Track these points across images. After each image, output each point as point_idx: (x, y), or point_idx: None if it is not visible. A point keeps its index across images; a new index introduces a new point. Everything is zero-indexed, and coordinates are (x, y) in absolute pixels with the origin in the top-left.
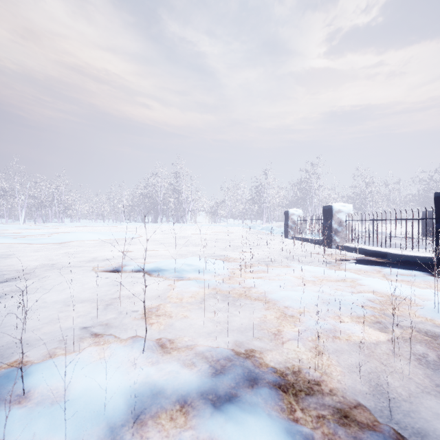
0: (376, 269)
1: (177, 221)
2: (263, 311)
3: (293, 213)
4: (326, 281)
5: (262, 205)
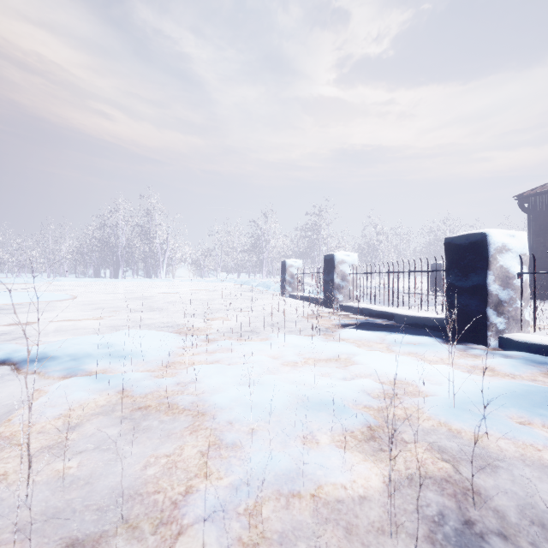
0: (380, 336)
1: (148, 276)
2: (186, 436)
3: (292, 264)
4: (313, 361)
5: (262, 256)
